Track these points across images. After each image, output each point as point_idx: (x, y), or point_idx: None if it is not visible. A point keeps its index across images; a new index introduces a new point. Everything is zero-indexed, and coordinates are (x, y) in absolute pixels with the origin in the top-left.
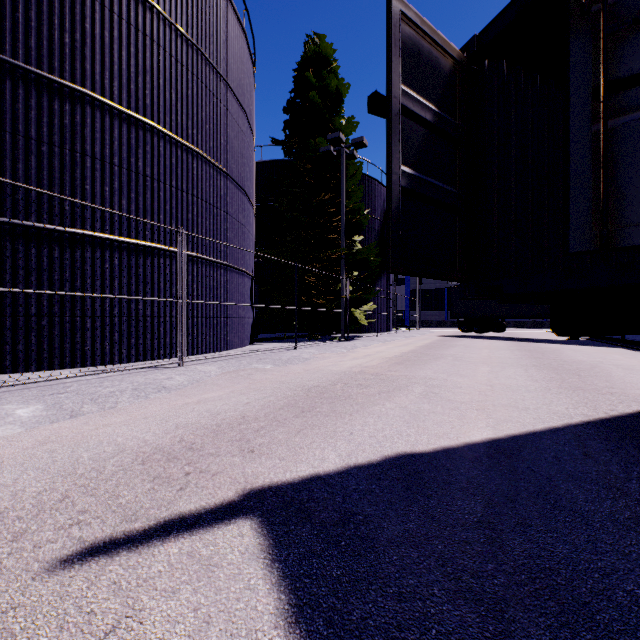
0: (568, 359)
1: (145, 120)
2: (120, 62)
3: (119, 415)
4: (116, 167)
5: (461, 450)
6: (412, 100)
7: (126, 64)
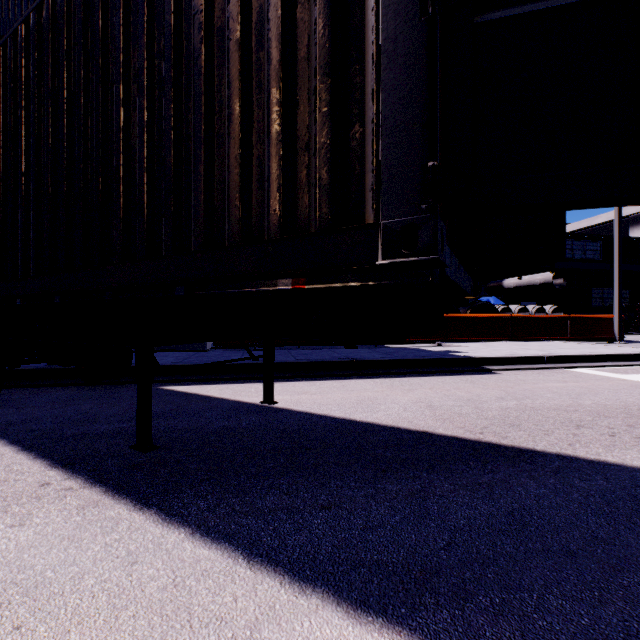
0: None
1: None
2: None
3: None
4: None
5: None
6: None
7: None
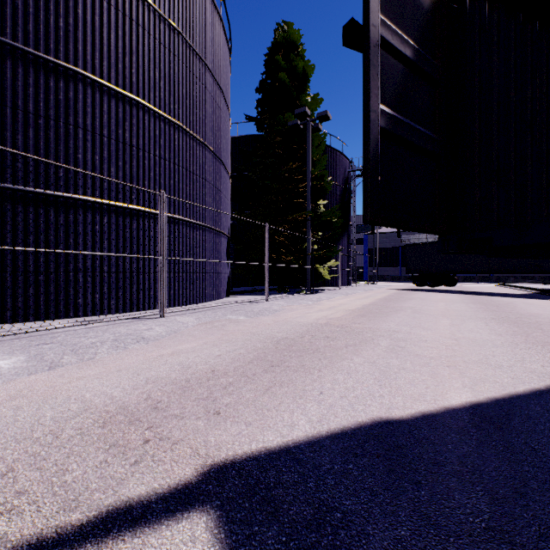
0: (524, 312)
1: (131, 96)
2: (109, 44)
3: (95, 367)
4: (105, 138)
5: (442, 417)
6: (391, 32)
7: (114, 46)
